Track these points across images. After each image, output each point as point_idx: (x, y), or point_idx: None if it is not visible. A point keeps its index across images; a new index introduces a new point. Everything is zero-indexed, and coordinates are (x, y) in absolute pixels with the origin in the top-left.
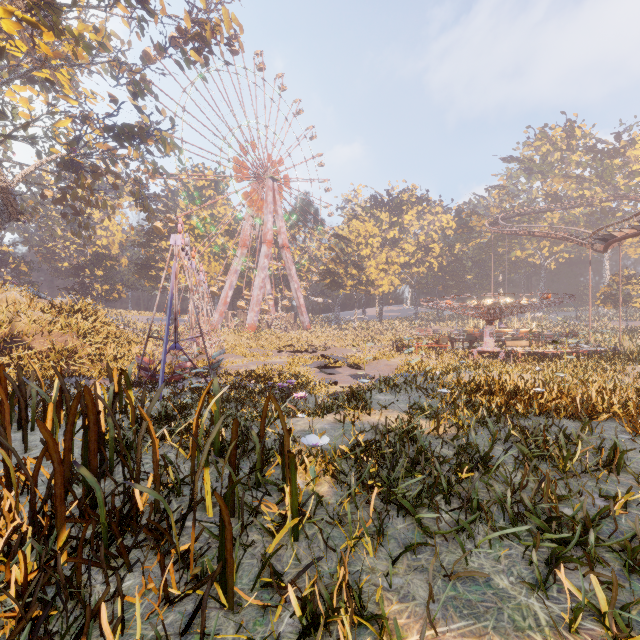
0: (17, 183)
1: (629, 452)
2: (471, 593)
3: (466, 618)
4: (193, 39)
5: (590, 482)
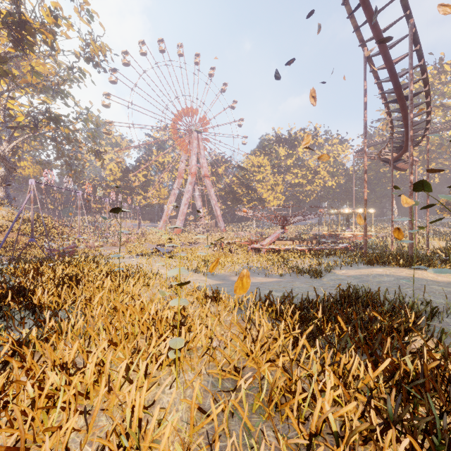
0: (7, 153)
1: None
2: None
3: None
4: (87, 60)
5: None
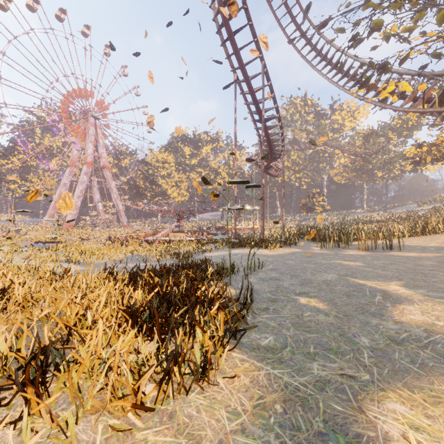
0: None
1: None
2: None
3: None
4: None
5: None
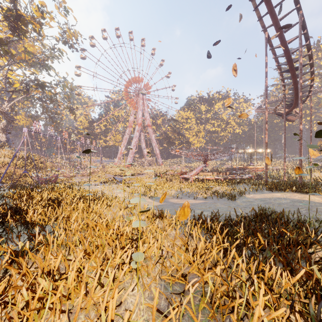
0: (7, 109)
1: None
2: None
3: None
4: (64, 43)
5: None
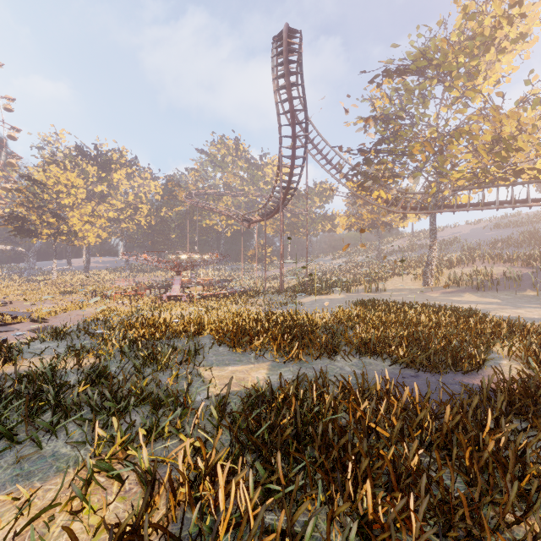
0: None
1: (207, 350)
2: (34, 466)
3: (19, 483)
4: None
5: (171, 372)
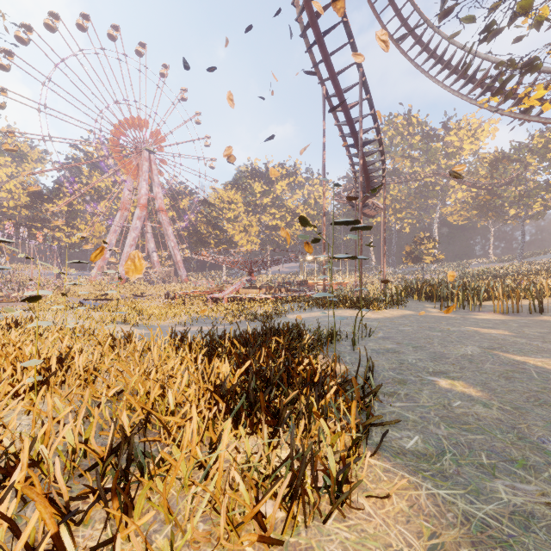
0: None
1: None
2: None
3: None
4: None
5: None
